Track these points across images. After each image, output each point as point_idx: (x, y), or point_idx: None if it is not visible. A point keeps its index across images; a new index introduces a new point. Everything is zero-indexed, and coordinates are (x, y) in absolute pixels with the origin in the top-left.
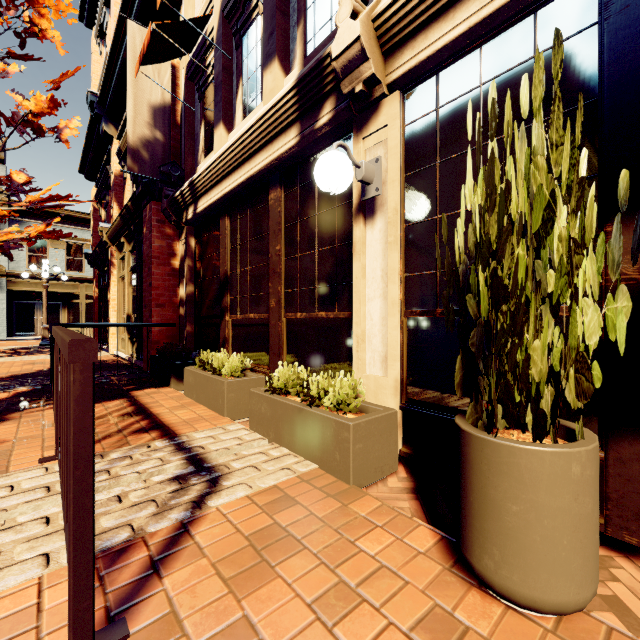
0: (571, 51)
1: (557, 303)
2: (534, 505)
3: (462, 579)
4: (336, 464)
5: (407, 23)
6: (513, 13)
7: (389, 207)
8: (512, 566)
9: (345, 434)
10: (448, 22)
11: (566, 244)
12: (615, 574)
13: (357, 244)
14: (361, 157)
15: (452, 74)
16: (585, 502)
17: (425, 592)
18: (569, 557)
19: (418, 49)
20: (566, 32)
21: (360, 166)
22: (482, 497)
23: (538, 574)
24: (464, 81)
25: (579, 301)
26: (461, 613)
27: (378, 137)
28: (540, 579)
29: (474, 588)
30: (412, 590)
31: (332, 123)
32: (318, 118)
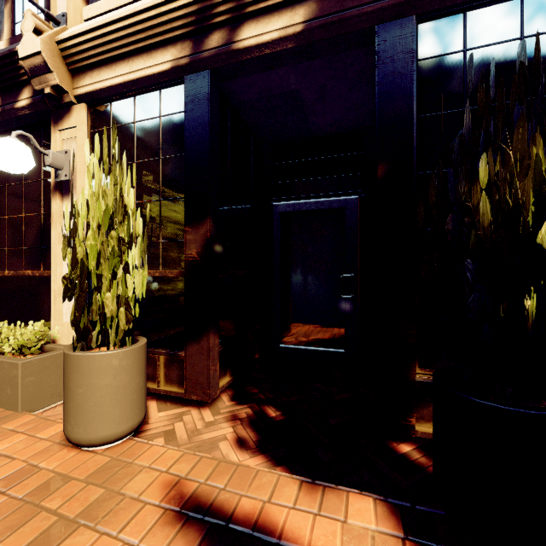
0: (176, 122)
1: (116, 272)
2: (90, 386)
3: (68, 446)
4: (8, 398)
5: (84, 57)
6: (148, 85)
7: (78, 191)
8: (79, 425)
9: (15, 372)
10: (112, 71)
11: (117, 240)
12: (184, 418)
13: (54, 215)
14: (58, 145)
15: (120, 107)
16: (122, 379)
17: (30, 461)
18: (111, 410)
19: (95, 80)
20: (174, 109)
21: (48, 154)
22: (67, 389)
23: (92, 424)
24: (126, 115)
25: (130, 271)
26: (48, 464)
27: (71, 133)
28: (94, 427)
29: (71, 448)
30: (18, 463)
31: (31, 108)
32: (18, 99)
